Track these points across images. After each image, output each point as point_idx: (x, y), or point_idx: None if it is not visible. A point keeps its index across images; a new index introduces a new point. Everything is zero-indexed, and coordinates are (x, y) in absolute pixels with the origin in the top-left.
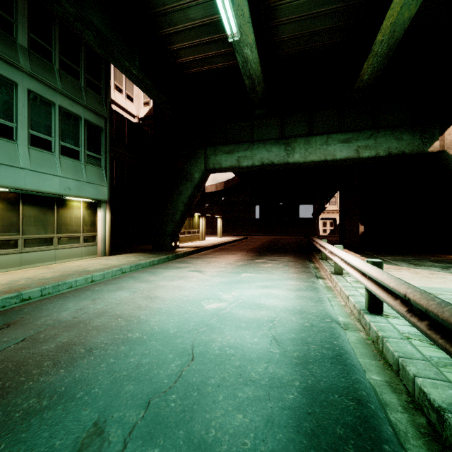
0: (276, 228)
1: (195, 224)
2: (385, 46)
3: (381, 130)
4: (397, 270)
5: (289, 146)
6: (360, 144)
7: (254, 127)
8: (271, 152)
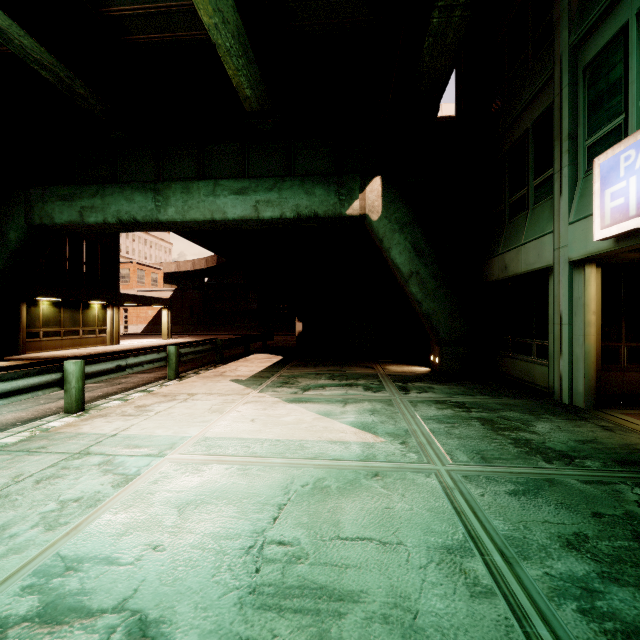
0: (277, 324)
1: (94, 320)
2: (231, 39)
3: (288, 178)
4: (215, 398)
5: (160, 194)
6: (260, 198)
7: (118, 160)
8: (133, 203)
